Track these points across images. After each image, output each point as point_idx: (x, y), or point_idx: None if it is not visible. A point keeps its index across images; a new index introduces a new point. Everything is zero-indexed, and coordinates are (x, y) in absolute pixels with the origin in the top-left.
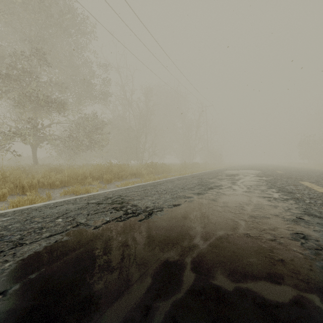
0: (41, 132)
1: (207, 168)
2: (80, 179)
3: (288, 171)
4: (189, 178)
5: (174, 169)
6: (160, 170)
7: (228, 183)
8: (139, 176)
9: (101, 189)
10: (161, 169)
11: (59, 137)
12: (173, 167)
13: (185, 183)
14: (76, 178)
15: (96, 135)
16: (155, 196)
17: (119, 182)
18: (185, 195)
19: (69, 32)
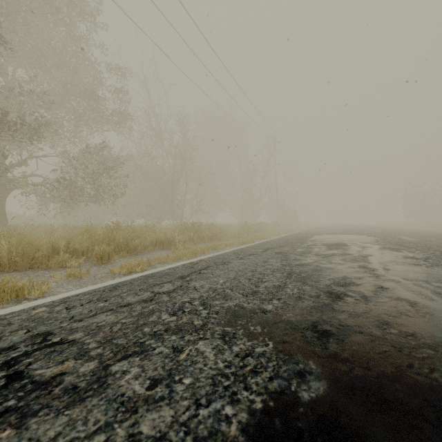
0: (3, 170)
1: (280, 231)
2: (44, 255)
3: (419, 237)
4: (260, 254)
5: (230, 233)
6: (207, 235)
7: (360, 273)
8: (170, 247)
9: (73, 279)
10: (208, 234)
11: (44, 181)
12: (229, 230)
13: (256, 271)
14: (32, 255)
15: (105, 178)
16: (161, 348)
17: (126, 261)
18: (275, 348)
19: (59, 9)
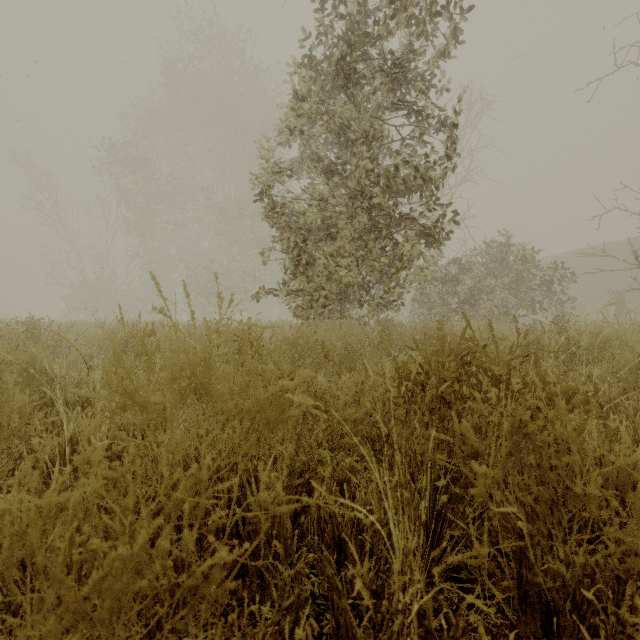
0: None
1: None
2: None
3: None
4: None
5: None
6: None
7: None
8: None
9: None
10: None
11: None
12: None
13: None
14: None
15: None
16: None
17: None
18: None
19: None
